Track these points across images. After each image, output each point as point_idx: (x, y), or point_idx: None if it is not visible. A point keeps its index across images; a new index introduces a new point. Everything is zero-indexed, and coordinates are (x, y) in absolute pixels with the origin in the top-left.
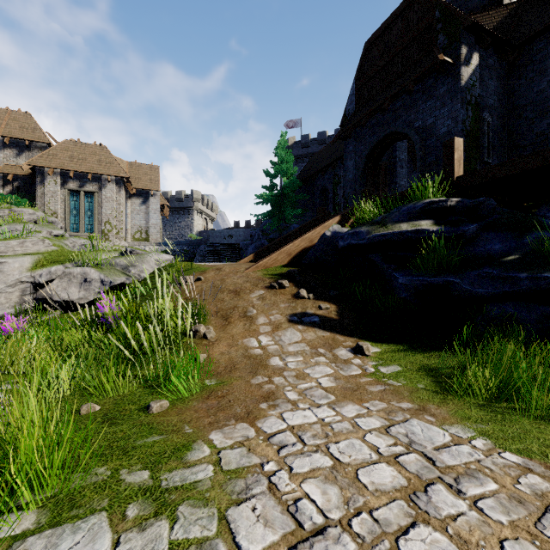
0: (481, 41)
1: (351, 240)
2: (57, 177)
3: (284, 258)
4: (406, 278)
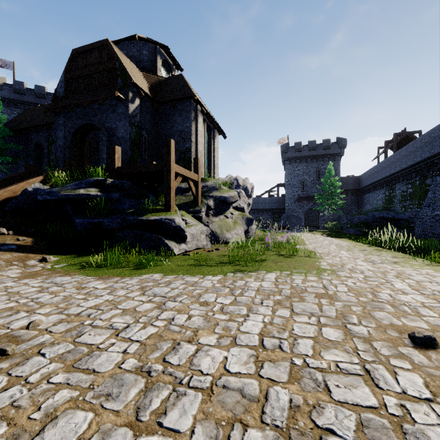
0: (140, 94)
1: (47, 196)
2: None
3: None
4: (80, 219)
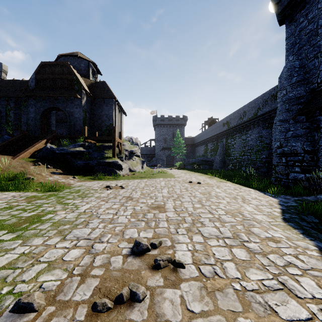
0: (87, 94)
1: (62, 151)
2: None
3: (29, 154)
4: (80, 161)
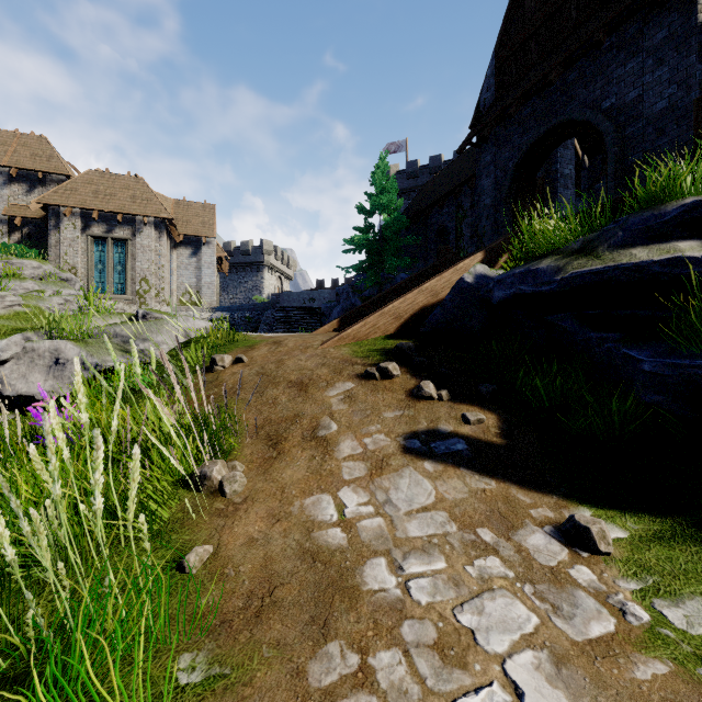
0: None
1: (522, 285)
2: (76, 219)
3: (389, 323)
4: (664, 360)
